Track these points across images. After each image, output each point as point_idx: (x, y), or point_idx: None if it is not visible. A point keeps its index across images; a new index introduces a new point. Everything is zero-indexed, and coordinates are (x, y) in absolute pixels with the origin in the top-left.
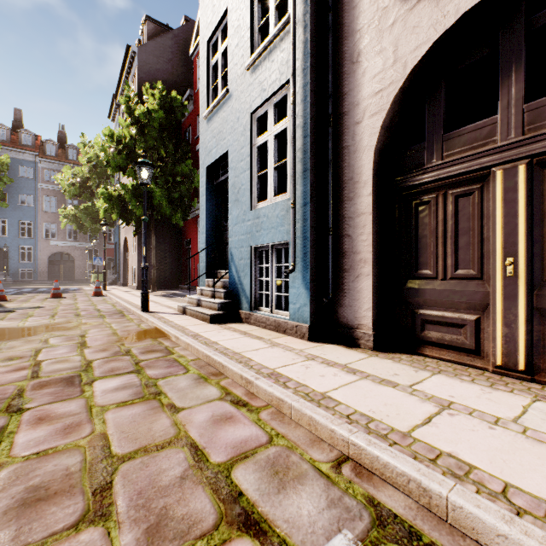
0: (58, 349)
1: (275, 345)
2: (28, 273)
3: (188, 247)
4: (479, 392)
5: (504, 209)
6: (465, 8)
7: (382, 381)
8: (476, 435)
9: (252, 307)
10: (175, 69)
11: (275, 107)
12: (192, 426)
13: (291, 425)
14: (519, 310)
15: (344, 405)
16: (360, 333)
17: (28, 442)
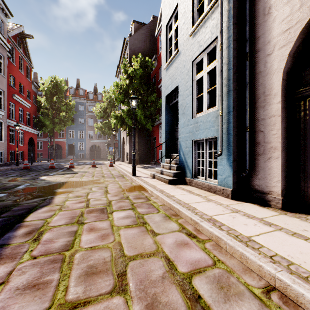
0: (96, 193)
1: (209, 200)
2: (82, 155)
3: (154, 141)
4: None
5: None
6: None
7: (294, 234)
8: None
9: (193, 176)
10: (147, 45)
11: (207, 55)
12: (165, 246)
13: (227, 255)
14: None
15: (266, 248)
16: (271, 197)
17: (87, 240)
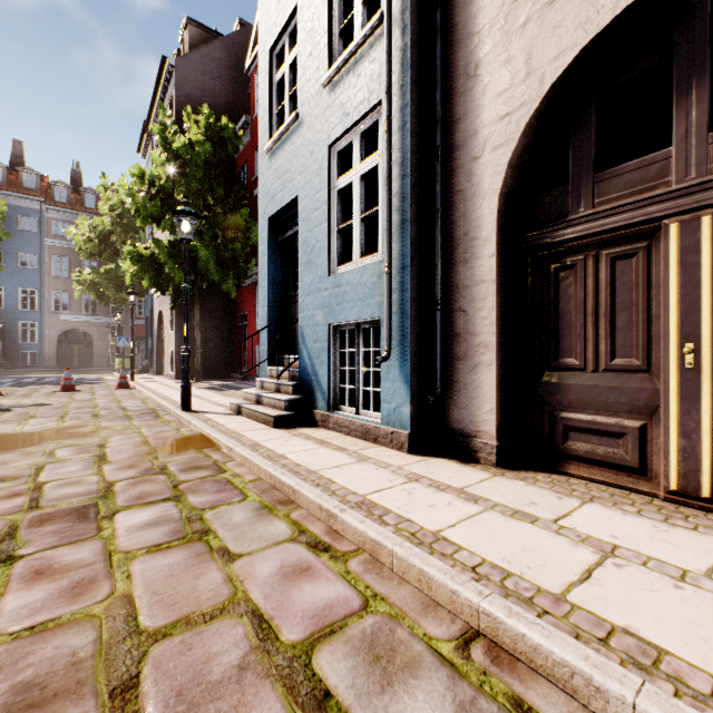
0: (67, 465)
1: (363, 459)
2: (31, 357)
3: (244, 324)
4: (650, 531)
5: (681, 276)
6: (627, 1)
7: (515, 514)
8: (658, 598)
9: (330, 406)
10: (226, 88)
11: (362, 138)
12: (253, 584)
13: (393, 580)
14: (702, 415)
15: (466, 551)
16: (479, 443)
17: (19, 609)
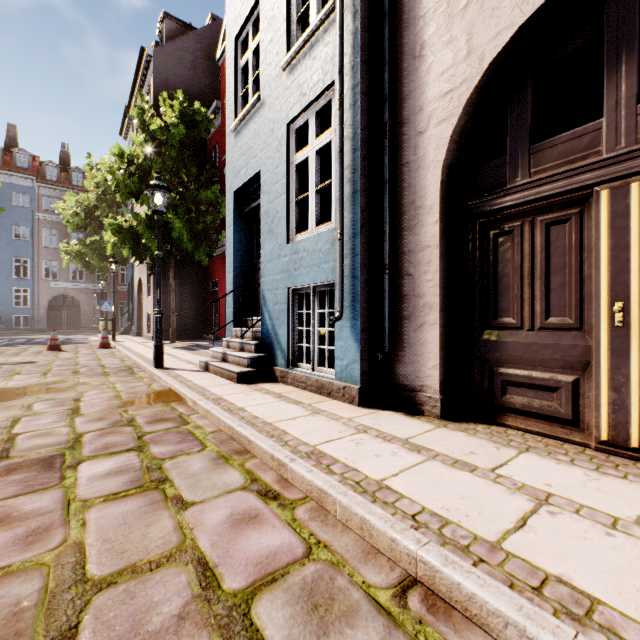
0: (42, 417)
1: (317, 412)
2: (24, 320)
3: (215, 290)
4: (583, 479)
5: (611, 240)
6: None
7: (455, 463)
8: (591, 546)
9: (289, 363)
10: (199, 77)
11: (317, 116)
12: (202, 531)
13: (336, 528)
14: (631, 369)
15: (407, 500)
16: (424, 397)
17: None
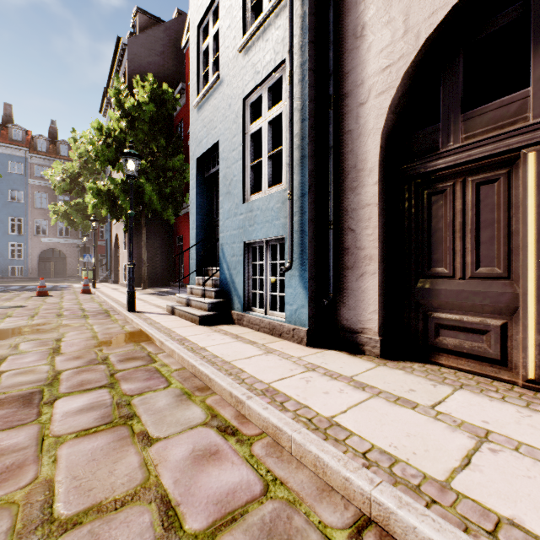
0: (26, 356)
1: (269, 351)
2: (19, 270)
3: (181, 244)
4: (516, 416)
5: (538, 197)
6: None
7: (398, 400)
8: (536, 486)
9: (244, 307)
10: (167, 62)
11: (269, 91)
12: (166, 468)
13: (291, 464)
14: None
15: (357, 437)
16: (365, 338)
17: None
